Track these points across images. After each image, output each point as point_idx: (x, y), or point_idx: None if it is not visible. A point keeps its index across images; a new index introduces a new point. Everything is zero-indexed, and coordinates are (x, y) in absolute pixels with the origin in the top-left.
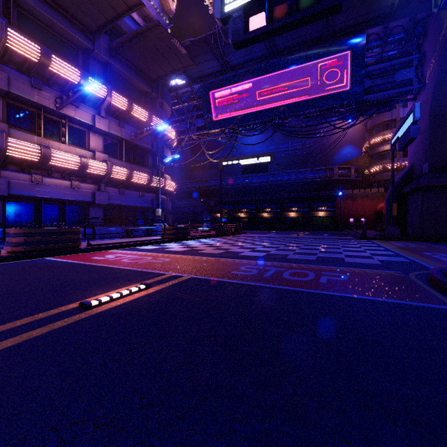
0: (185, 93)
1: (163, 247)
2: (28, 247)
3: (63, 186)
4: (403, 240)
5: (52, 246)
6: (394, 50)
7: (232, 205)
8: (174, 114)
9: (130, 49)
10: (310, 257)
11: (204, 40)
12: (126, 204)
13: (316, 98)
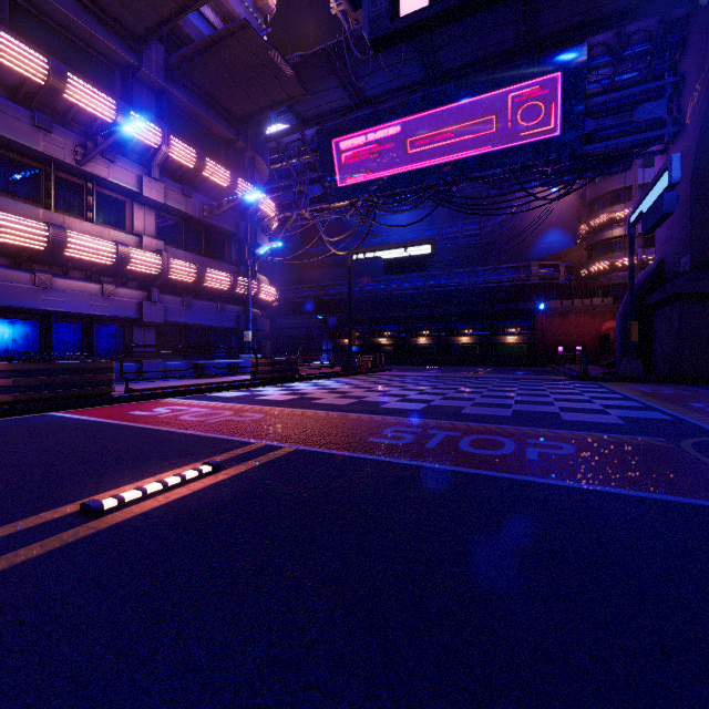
0: (292, 143)
1: (254, 394)
2: (21, 395)
3: (89, 293)
4: (649, 382)
5: (62, 393)
6: (634, 71)
7: (368, 325)
8: (274, 177)
9: (201, 67)
10: (501, 411)
11: (322, 54)
12: (195, 322)
13: (506, 149)
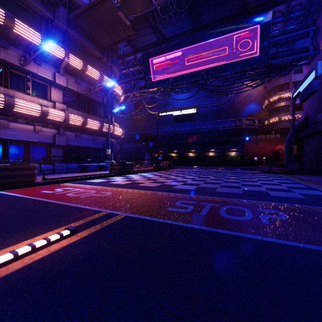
0: (130, 60)
1: (109, 180)
2: None
3: (27, 130)
4: (302, 174)
5: (6, 181)
6: (294, 25)
7: (166, 147)
8: (122, 77)
9: (85, 20)
10: (236, 190)
11: (144, 16)
12: (82, 145)
13: (232, 62)
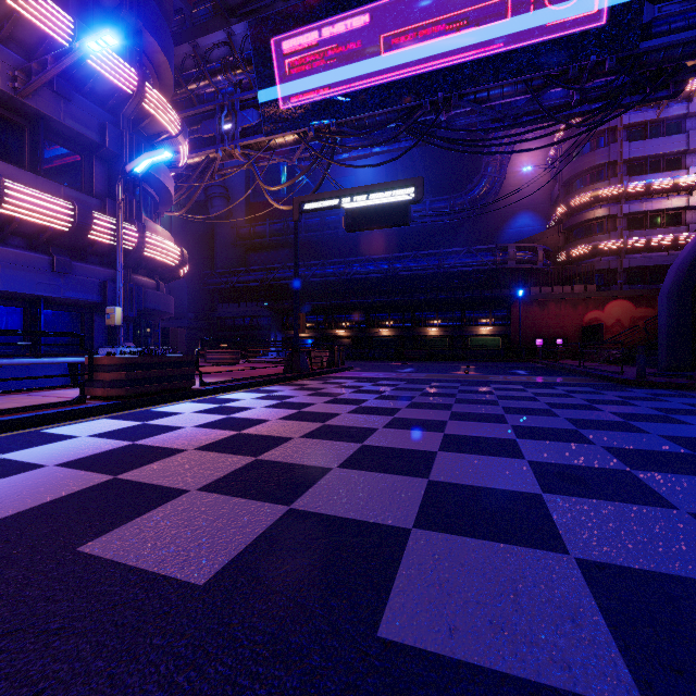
0: (215, 48)
1: None
2: None
3: None
4: None
5: None
6: None
7: (323, 315)
8: (193, 104)
9: None
10: None
11: None
12: None
13: (524, 49)
